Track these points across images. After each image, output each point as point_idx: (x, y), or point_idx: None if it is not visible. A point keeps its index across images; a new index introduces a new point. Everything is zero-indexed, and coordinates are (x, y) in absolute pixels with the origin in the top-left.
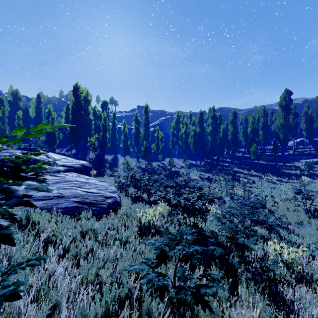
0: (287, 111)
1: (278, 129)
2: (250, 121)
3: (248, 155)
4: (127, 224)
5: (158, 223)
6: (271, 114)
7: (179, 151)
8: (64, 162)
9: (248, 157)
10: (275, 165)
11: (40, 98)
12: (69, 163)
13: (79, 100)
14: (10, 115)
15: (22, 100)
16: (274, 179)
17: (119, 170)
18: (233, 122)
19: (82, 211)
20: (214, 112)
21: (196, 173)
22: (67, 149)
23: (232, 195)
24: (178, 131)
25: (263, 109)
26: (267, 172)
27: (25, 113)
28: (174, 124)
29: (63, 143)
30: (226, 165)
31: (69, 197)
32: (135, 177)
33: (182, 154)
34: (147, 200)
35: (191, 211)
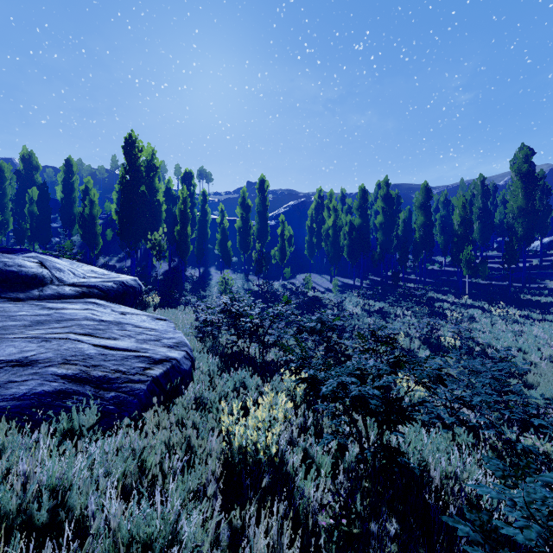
0: (532, 182)
1: (512, 218)
2: (458, 203)
3: (451, 269)
4: (195, 445)
5: (282, 435)
6: (493, 192)
7: (321, 261)
8: (84, 277)
9: (450, 272)
10: (506, 286)
11: (72, 166)
12: (93, 279)
13: (135, 164)
14: (19, 196)
15: (40, 170)
16: (516, 313)
17: (209, 296)
18: (424, 207)
19: (73, 405)
20: (387, 187)
21: (355, 302)
22: (120, 258)
23: (435, 347)
24: (320, 225)
25: (480, 182)
26: (494, 300)
27: (42, 191)
28: (313, 211)
29: (113, 247)
30: (411, 287)
31: (48, 362)
32: (232, 310)
33: (327, 267)
34: (258, 362)
35: (375, 410)
